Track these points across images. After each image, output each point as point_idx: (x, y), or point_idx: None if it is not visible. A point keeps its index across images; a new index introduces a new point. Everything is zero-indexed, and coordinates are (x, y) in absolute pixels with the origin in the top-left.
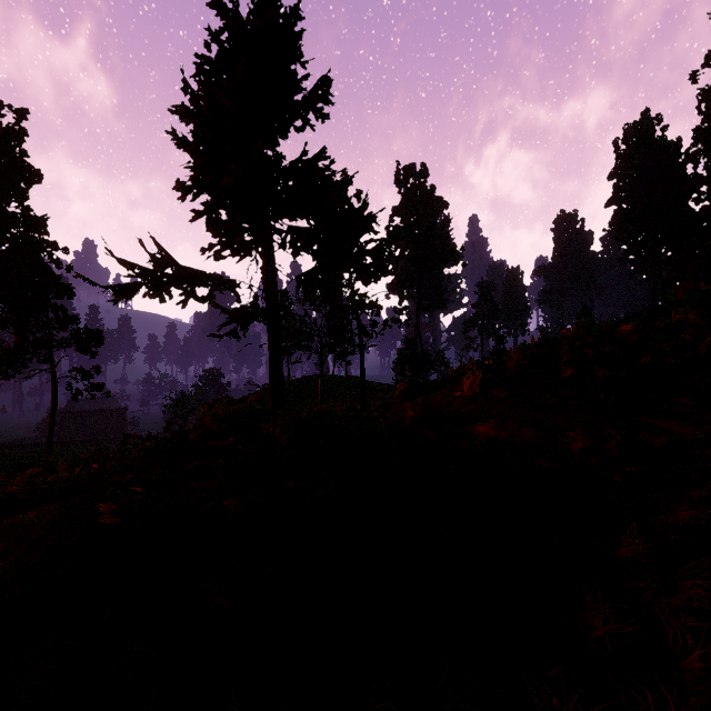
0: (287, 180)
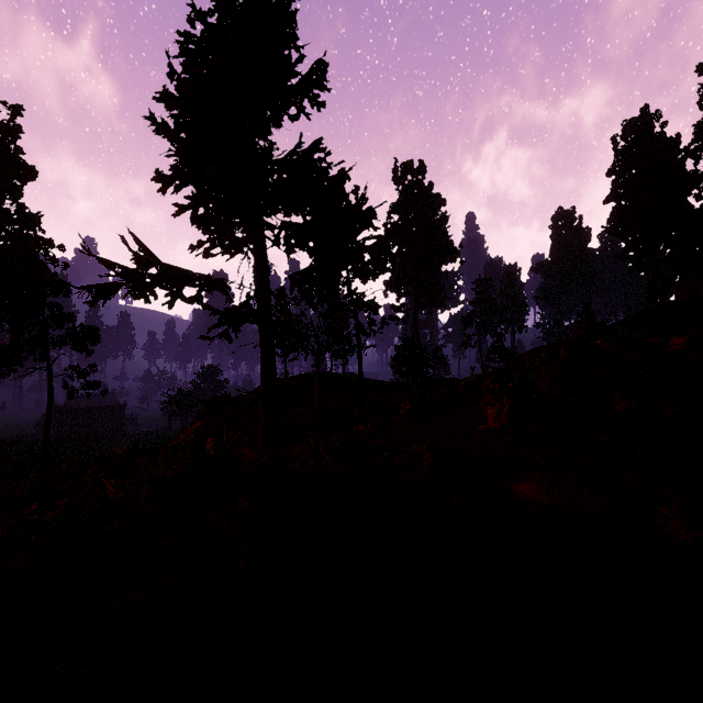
0: (280, 173)
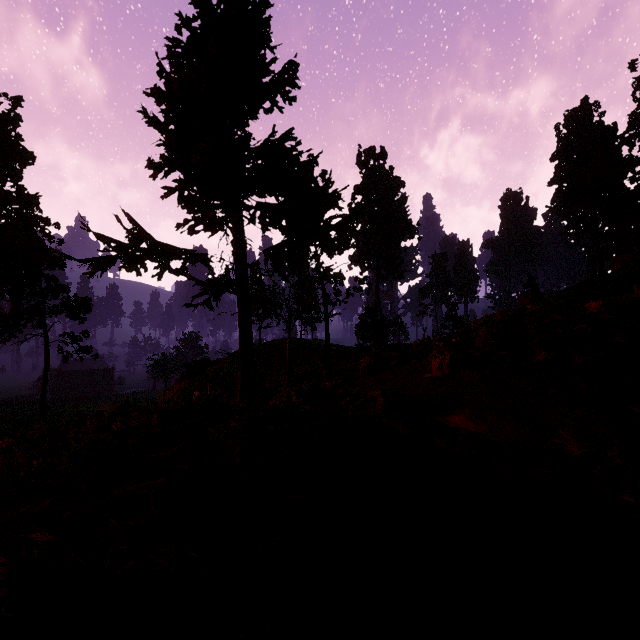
0: (256, 159)
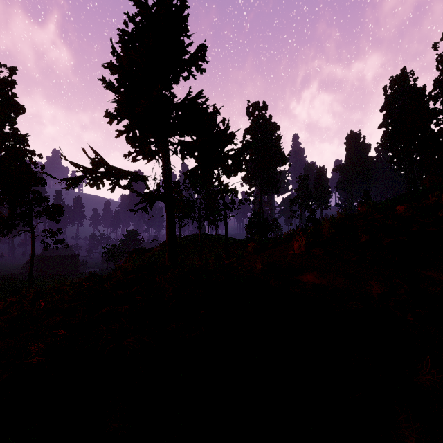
0: (178, 111)
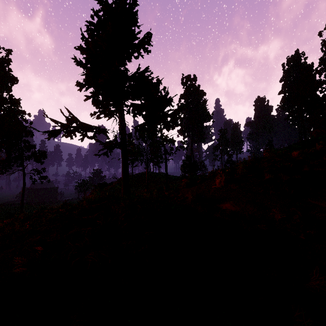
0: (130, 81)
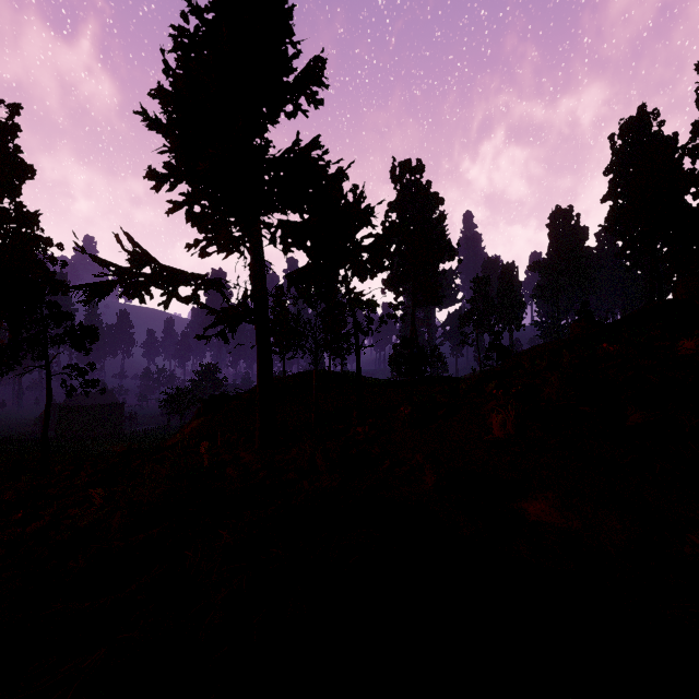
0: (278, 171)
